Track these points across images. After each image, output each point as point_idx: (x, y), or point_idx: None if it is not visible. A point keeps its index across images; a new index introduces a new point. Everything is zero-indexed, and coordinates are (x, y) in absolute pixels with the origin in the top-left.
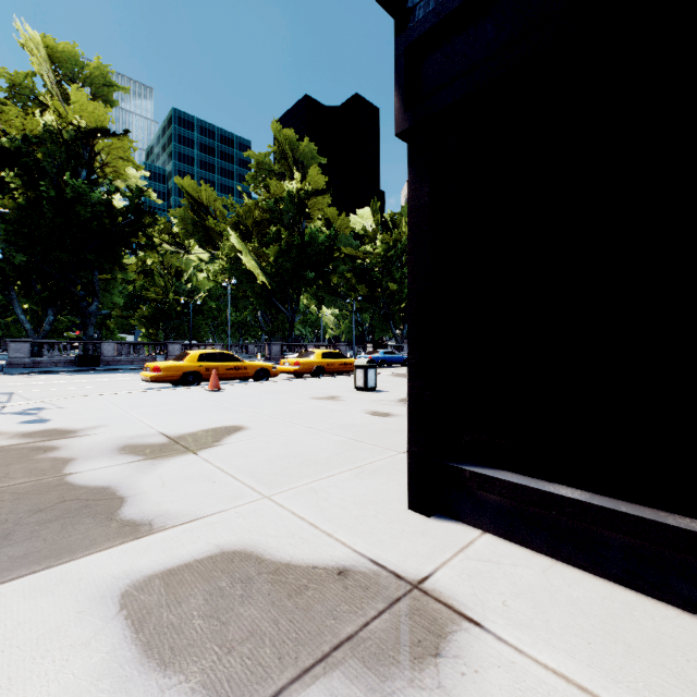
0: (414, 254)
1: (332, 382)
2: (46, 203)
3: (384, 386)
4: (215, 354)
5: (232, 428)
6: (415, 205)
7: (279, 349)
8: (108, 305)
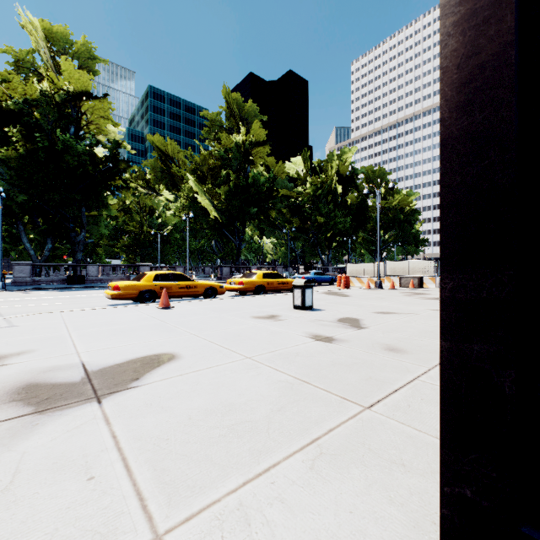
0: (461, 55)
1: (272, 300)
2: (41, 152)
3: (320, 304)
4: (169, 274)
5: (162, 357)
6: None
7: (228, 270)
8: (97, 236)
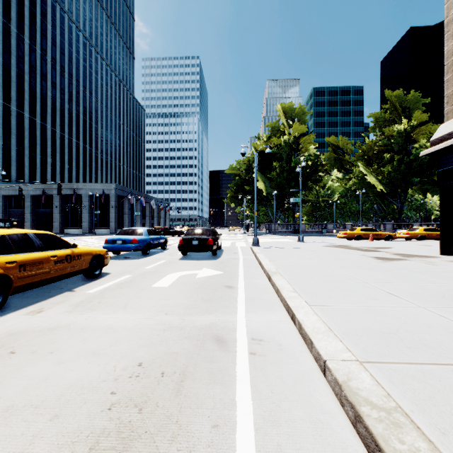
0: (441, 209)
1: (429, 242)
2: (285, 171)
3: None
4: (366, 228)
5: (390, 247)
6: (441, 201)
7: (390, 226)
8: None
